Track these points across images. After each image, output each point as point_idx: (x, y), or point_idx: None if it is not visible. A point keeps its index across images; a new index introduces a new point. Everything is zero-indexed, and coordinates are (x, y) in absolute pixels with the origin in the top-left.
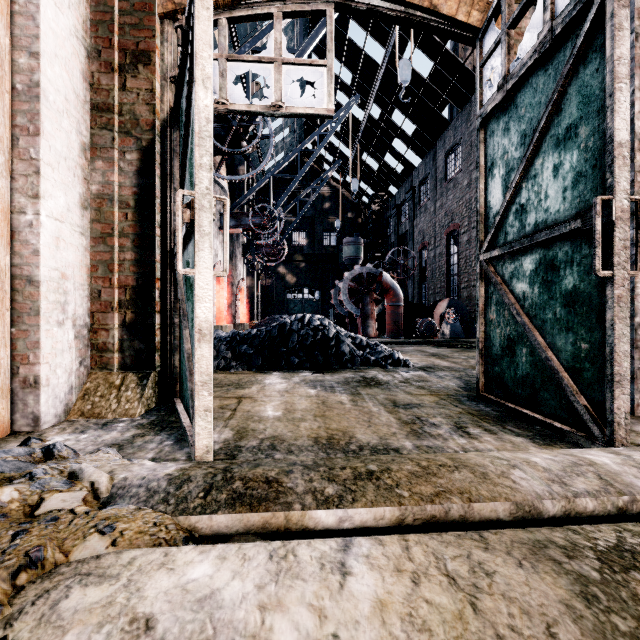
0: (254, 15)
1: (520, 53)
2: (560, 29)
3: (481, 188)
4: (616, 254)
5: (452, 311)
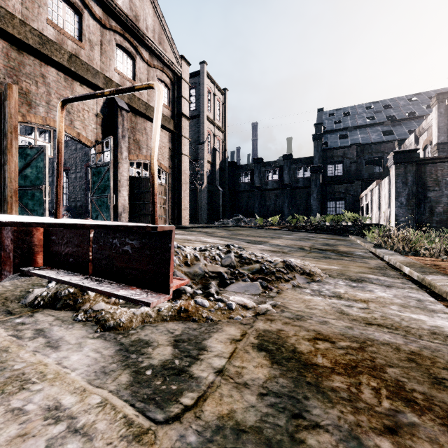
0: (29, 125)
1: (99, 161)
2: (105, 164)
3: (91, 182)
4: (111, 202)
5: (68, 212)
